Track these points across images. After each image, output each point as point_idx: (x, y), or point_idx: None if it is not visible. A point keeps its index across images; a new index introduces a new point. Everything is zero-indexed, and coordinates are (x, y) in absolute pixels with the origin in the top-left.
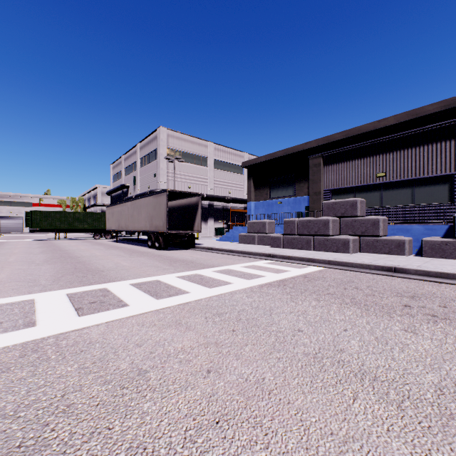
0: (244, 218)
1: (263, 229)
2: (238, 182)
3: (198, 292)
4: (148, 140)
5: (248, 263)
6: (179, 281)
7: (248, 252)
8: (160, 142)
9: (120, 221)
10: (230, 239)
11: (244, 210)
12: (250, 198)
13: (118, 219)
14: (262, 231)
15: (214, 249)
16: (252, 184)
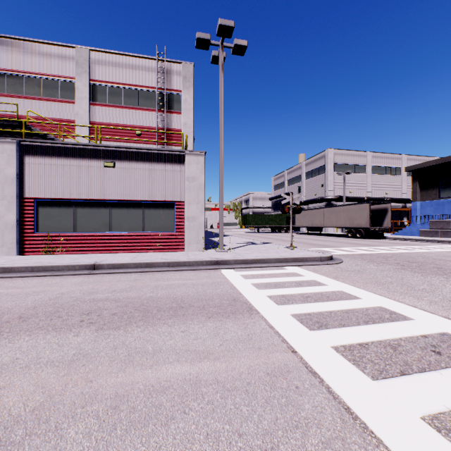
0: (401, 216)
1: (447, 226)
2: (395, 183)
3: (441, 250)
4: (314, 159)
5: (448, 245)
6: (422, 247)
7: (441, 241)
8: (328, 161)
9: (314, 220)
10: (407, 234)
11: (403, 209)
12: (415, 198)
13: (311, 220)
14: (445, 227)
15: (405, 239)
16: (417, 186)
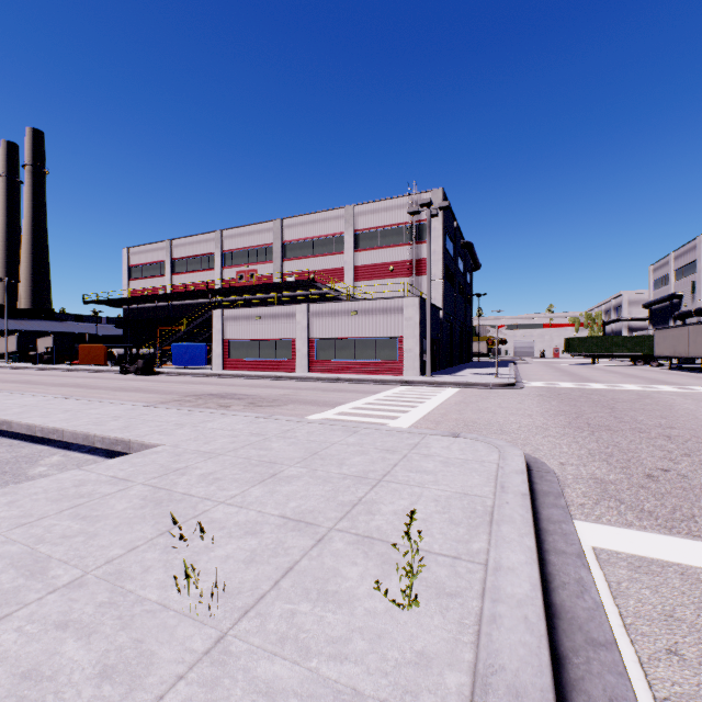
0: None
1: None
2: None
3: None
4: None
5: None
6: None
7: None
8: None
9: (676, 346)
10: None
11: None
12: None
13: (673, 345)
14: None
15: None
16: None
